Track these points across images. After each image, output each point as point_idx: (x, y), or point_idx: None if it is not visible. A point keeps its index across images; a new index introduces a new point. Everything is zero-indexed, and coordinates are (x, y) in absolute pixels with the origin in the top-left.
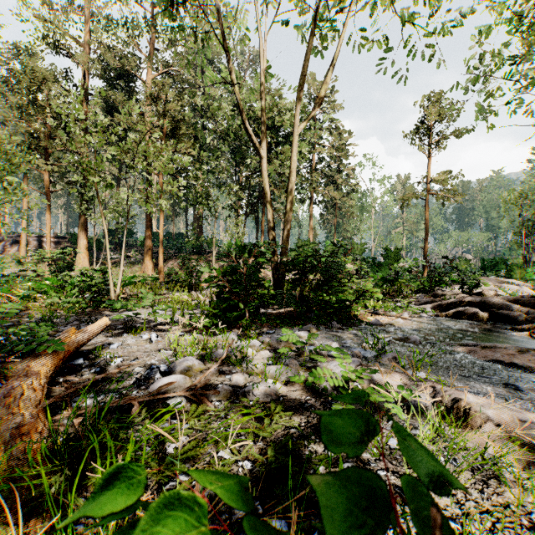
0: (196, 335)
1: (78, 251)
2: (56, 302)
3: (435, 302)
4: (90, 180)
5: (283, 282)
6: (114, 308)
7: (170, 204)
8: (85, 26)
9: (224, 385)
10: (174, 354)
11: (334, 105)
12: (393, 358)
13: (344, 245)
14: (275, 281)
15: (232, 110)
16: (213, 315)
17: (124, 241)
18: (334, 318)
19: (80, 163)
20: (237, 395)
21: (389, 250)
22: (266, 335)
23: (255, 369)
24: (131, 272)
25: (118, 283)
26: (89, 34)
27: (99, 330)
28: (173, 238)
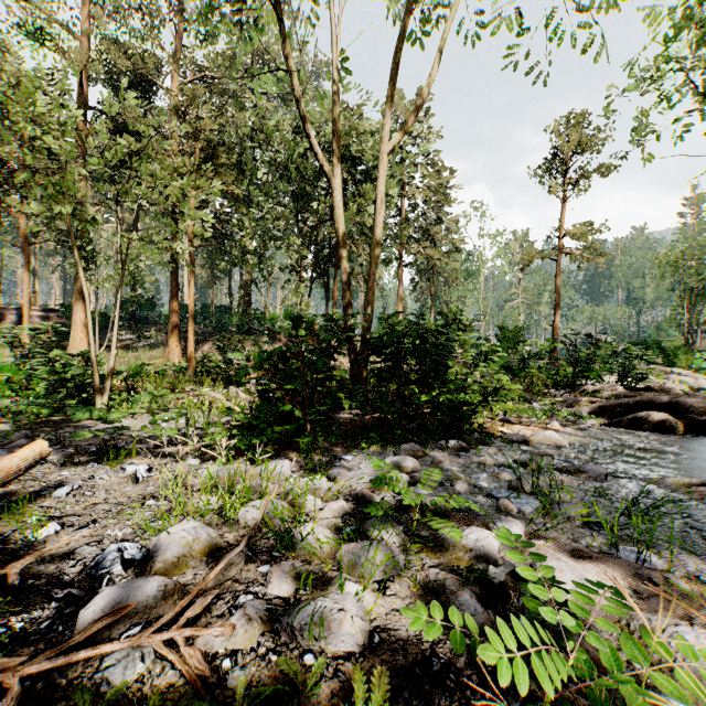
0: (218, 468)
1: (72, 329)
2: (10, 405)
3: (588, 402)
4: (56, 209)
5: (365, 372)
6: (75, 419)
7: (208, 265)
8: (83, 10)
9: (248, 606)
10: (169, 509)
11: (432, 132)
12: (578, 516)
13: (459, 317)
14: (353, 371)
15: (292, 133)
16: (254, 428)
17: (117, 309)
18: (449, 430)
19: (45, 185)
20: (276, 634)
21: (507, 329)
22: (340, 466)
23: (319, 547)
24: (150, 359)
25: (107, 376)
26: (88, 22)
27: (27, 465)
28: (212, 313)
